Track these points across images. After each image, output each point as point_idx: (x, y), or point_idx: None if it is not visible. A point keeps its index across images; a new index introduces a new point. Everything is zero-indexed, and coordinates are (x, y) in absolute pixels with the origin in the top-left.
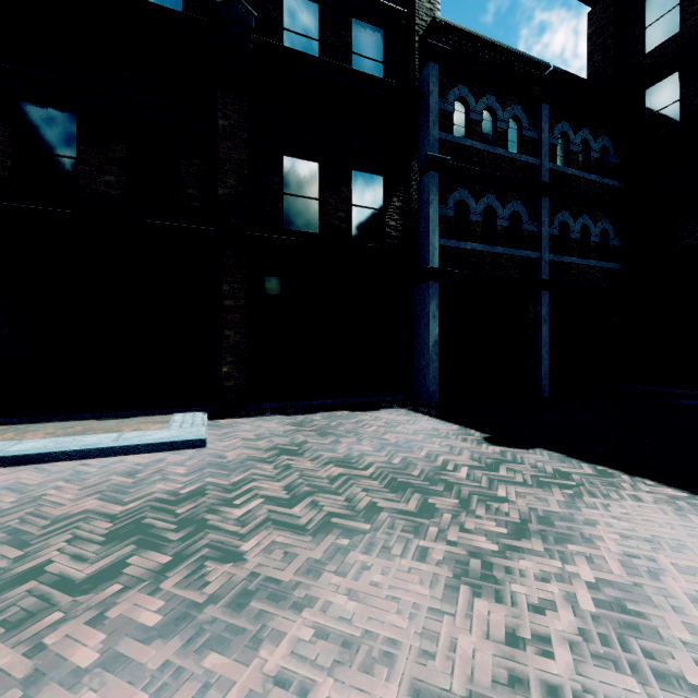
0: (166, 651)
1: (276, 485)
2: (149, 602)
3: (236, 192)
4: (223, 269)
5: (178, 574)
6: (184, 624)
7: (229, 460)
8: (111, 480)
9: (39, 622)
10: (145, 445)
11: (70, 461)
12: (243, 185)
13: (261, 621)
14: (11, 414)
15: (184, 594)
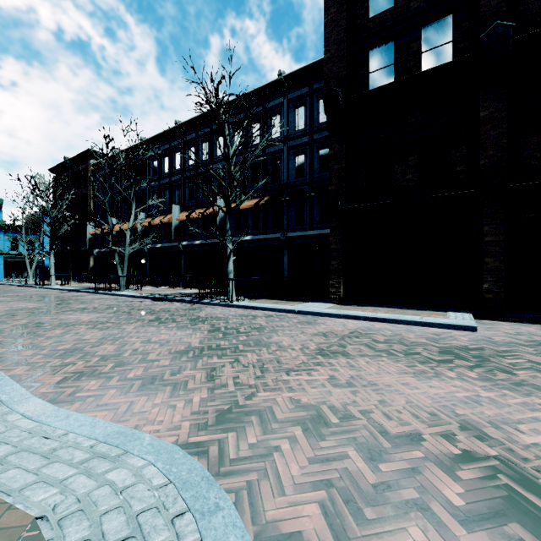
0: (483, 384)
1: (536, 357)
2: (470, 372)
3: (494, 159)
4: (483, 216)
5: (480, 369)
6: (489, 381)
7: (496, 340)
8: (427, 335)
9: (429, 364)
10: (438, 324)
11: (402, 325)
12: (501, 152)
13: (529, 392)
14: (365, 302)
15: (486, 375)
